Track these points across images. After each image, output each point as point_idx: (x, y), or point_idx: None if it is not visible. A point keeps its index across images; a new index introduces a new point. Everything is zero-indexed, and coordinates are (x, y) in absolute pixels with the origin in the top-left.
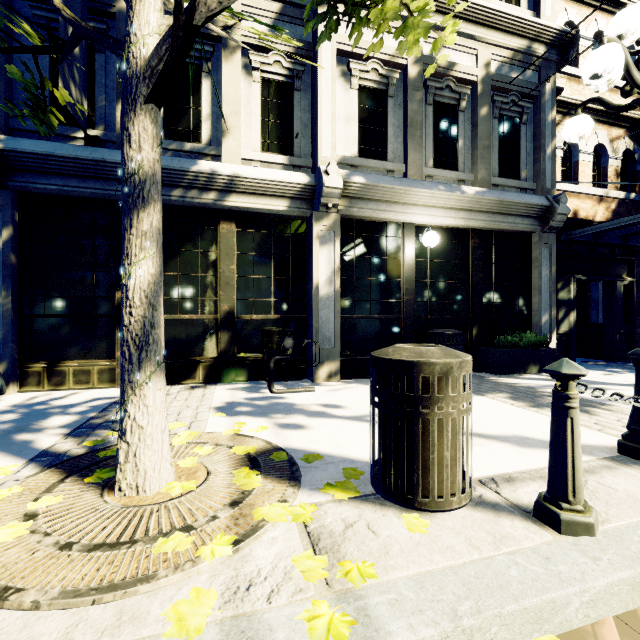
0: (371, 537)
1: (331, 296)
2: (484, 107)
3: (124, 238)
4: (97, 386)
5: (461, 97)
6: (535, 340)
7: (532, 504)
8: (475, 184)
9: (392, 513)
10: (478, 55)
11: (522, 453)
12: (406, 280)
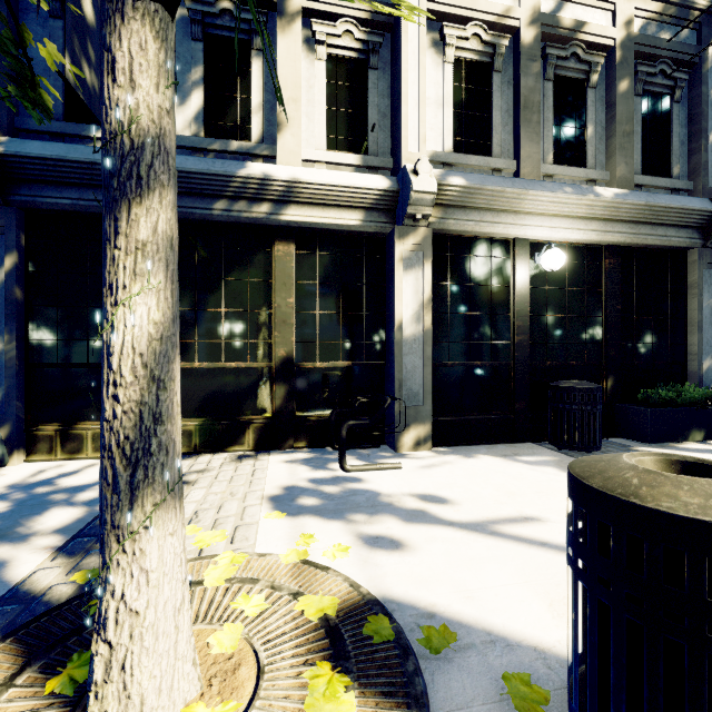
0: None
1: (419, 337)
2: (624, 80)
3: (104, 255)
4: None
5: (592, 68)
6: (701, 396)
7: None
8: (611, 185)
9: None
10: (616, 10)
11: None
12: (518, 315)
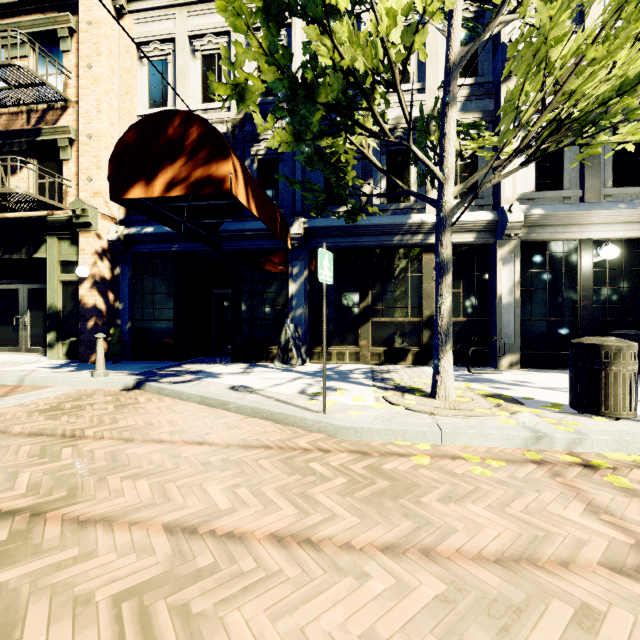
0: (575, 421)
1: (511, 303)
2: None
3: (438, 287)
4: (348, 362)
5: None
6: None
7: None
8: None
9: (585, 418)
10: None
11: None
12: (583, 288)
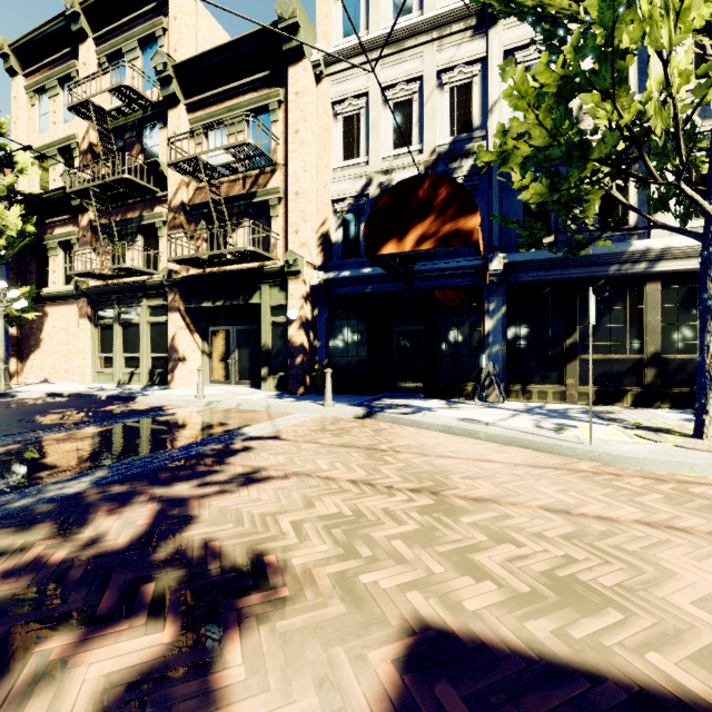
0: None
1: None
2: None
3: (705, 324)
4: (551, 402)
5: None
6: None
7: None
8: None
9: None
10: None
11: None
12: None
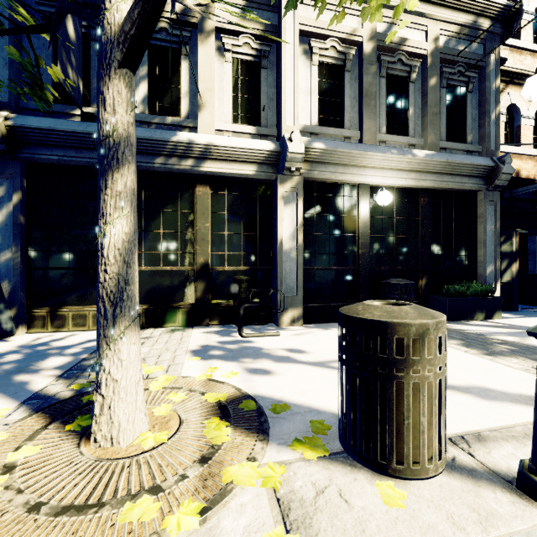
0: (344, 508)
1: (294, 250)
2: (433, 78)
3: (100, 198)
4: (92, 328)
5: (412, 69)
6: (482, 289)
7: (511, 471)
8: (424, 148)
9: (363, 477)
10: (427, 31)
11: (487, 407)
12: (361, 235)
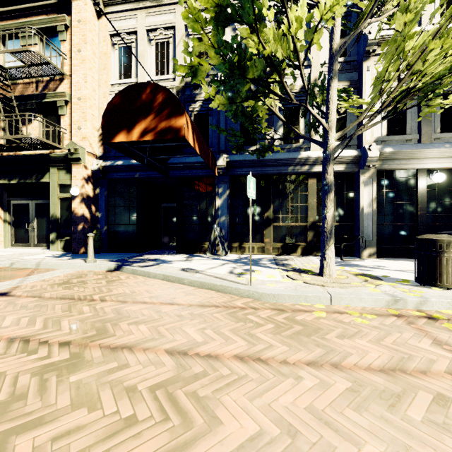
0: (419, 290)
1: (370, 213)
2: None
3: (325, 201)
4: (256, 254)
5: None
6: None
7: None
8: None
9: (426, 288)
10: None
11: None
12: (420, 202)
